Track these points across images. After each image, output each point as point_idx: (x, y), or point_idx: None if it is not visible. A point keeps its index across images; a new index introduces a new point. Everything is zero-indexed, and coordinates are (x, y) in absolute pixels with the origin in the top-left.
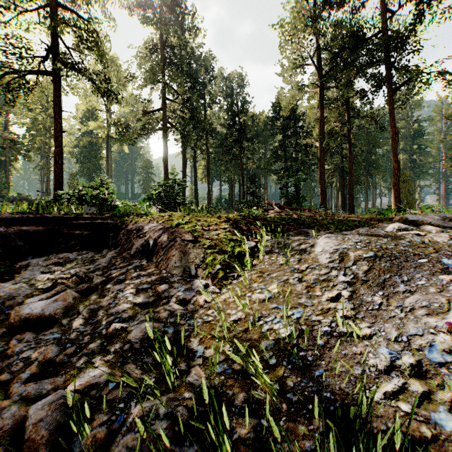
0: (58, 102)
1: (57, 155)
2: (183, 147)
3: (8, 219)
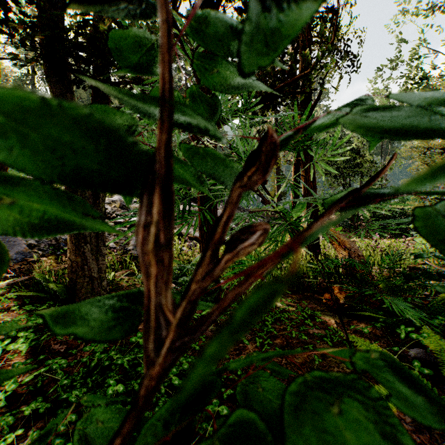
0: None
1: None
2: None
3: None
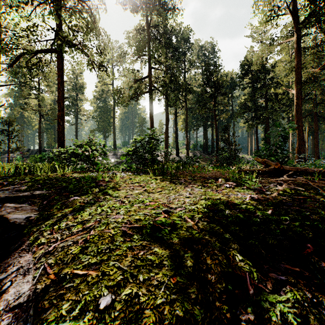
0: (61, 74)
1: (59, 117)
2: (166, 105)
3: None
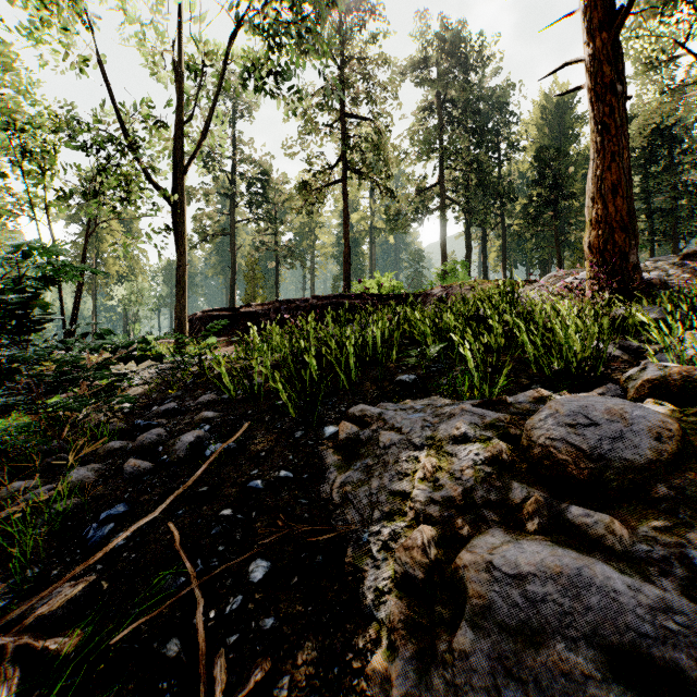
0: (347, 205)
1: (346, 254)
2: (467, 225)
3: (349, 296)
